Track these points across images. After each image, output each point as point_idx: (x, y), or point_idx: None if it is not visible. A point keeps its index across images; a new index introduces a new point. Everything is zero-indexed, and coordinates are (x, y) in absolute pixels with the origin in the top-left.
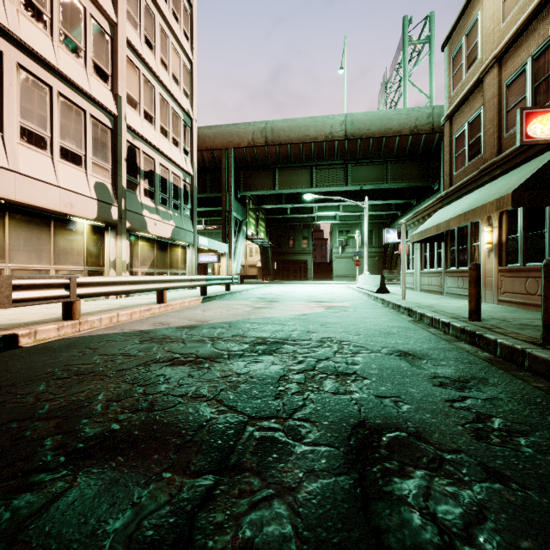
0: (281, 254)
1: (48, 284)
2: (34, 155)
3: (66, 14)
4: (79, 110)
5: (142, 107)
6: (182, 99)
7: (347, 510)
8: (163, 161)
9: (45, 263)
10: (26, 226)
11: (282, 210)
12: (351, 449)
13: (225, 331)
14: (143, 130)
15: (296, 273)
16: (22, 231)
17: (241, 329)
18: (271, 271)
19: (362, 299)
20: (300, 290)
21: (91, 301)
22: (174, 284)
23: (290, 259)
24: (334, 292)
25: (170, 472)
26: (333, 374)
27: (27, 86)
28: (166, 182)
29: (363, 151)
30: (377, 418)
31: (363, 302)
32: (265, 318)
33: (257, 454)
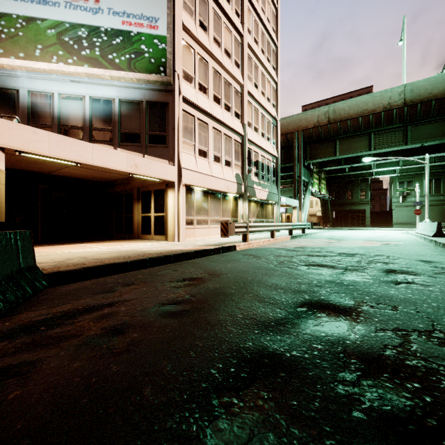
0: (339, 205)
1: (242, 226)
2: (217, 166)
3: (226, 93)
4: (230, 138)
5: (253, 125)
6: (271, 110)
7: (381, 275)
8: (262, 153)
9: (219, 217)
10: (214, 200)
11: (341, 169)
12: (385, 271)
13: (320, 250)
14: (254, 138)
15: (354, 221)
16: (213, 202)
17: (329, 249)
18: (330, 219)
19: (416, 241)
20: (359, 234)
21: (234, 236)
22: (278, 228)
23: (348, 209)
24: (391, 236)
25: (332, 269)
26: (381, 262)
27: (215, 135)
28: (263, 165)
29: (424, 113)
30: (397, 269)
31: (416, 242)
32: (340, 246)
33: (354, 269)
